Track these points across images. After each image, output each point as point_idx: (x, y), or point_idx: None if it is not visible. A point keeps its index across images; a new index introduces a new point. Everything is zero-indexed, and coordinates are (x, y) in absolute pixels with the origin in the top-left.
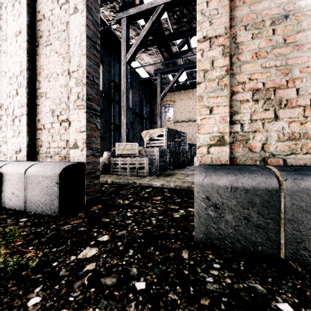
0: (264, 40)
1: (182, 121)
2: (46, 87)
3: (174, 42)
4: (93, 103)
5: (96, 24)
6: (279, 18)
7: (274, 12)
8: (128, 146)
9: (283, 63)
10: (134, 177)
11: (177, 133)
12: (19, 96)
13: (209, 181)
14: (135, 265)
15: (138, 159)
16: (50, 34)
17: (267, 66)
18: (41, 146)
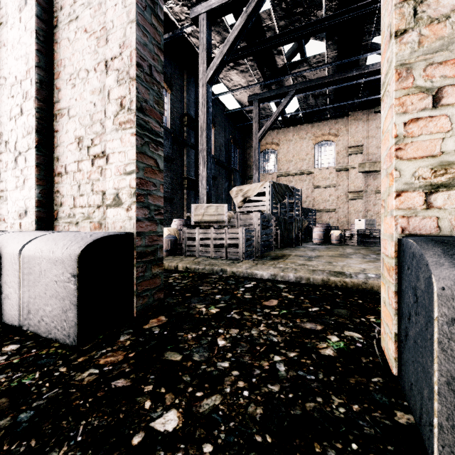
0: None
1: (291, 174)
2: (69, 98)
3: (280, 48)
4: (150, 118)
5: None
6: None
7: None
8: (211, 208)
9: None
10: (222, 260)
11: (288, 190)
12: (24, 117)
13: None
14: None
15: (227, 231)
16: (75, 1)
17: None
18: (61, 204)
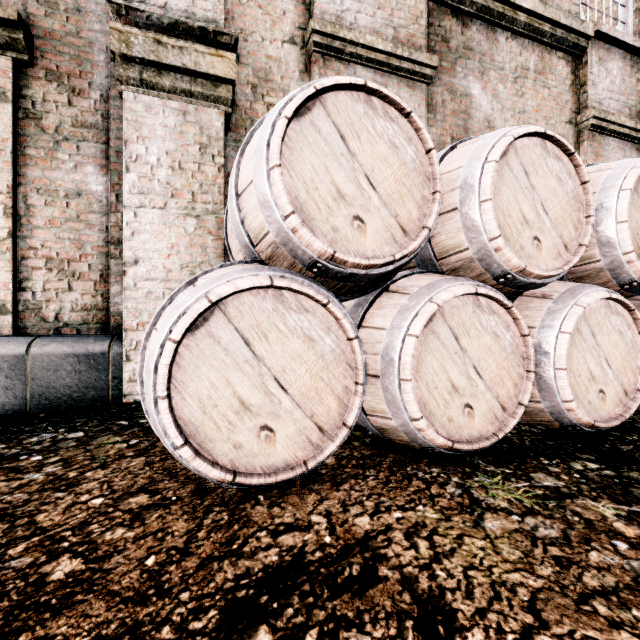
0: (58, 210)
1: None
2: None
3: None
4: None
5: None
6: (73, 193)
7: (68, 186)
8: None
9: (77, 238)
10: None
11: None
12: None
13: None
14: None
15: None
16: None
17: (61, 237)
18: None
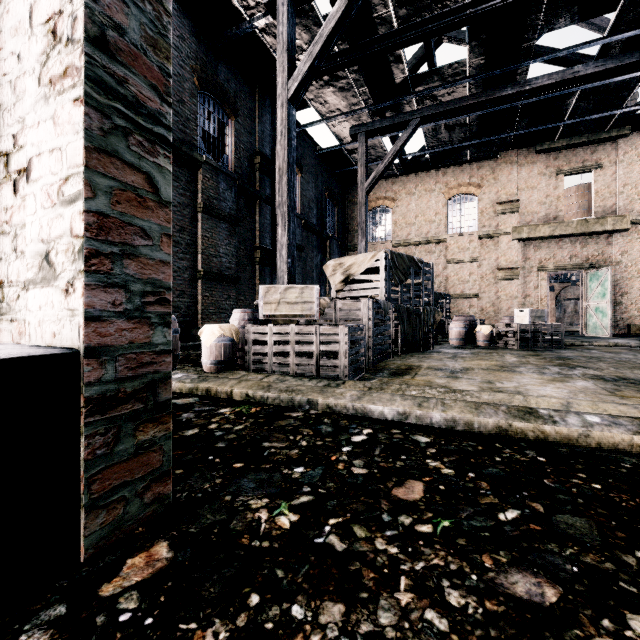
0: None
1: (412, 243)
2: None
3: (399, 52)
4: (132, 74)
5: None
6: None
7: None
8: (292, 292)
9: None
10: (310, 381)
11: (413, 264)
12: None
13: None
14: None
15: (319, 330)
16: None
17: None
18: None
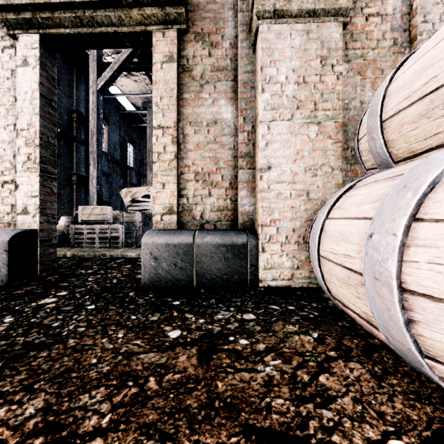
0: (202, 136)
1: None
2: None
3: None
4: (48, 165)
5: (52, 79)
6: (211, 122)
7: (208, 117)
8: (97, 209)
9: (214, 156)
10: (105, 248)
11: None
12: None
13: (152, 240)
14: (90, 301)
15: (110, 227)
16: None
17: (204, 156)
18: None
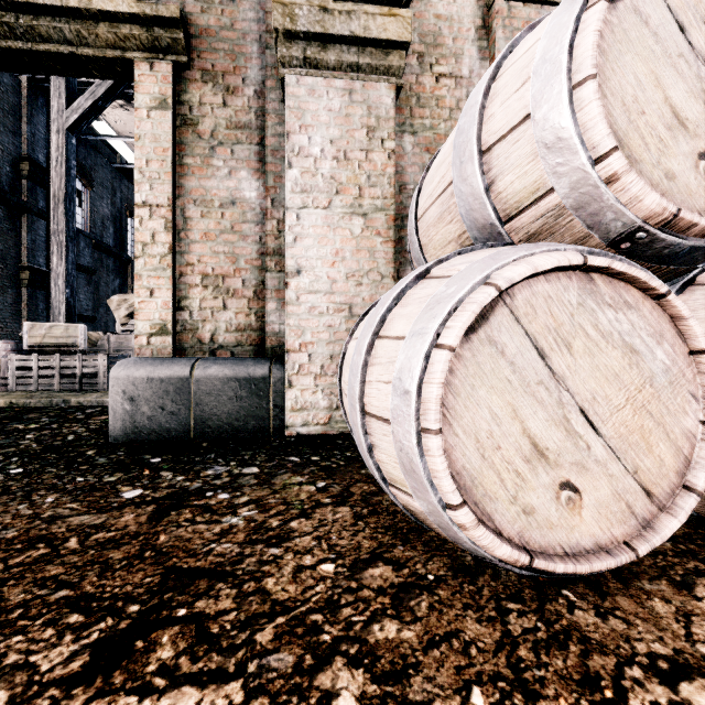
0: (213, 222)
1: None
2: None
3: None
4: None
5: None
6: (227, 203)
7: (223, 195)
8: (58, 329)
9: (231, 251)
10: (71, 392)
11: None
12: None
13: (126, 373)
14: (17, 464)
15: (83, 357)
16: None
17: (216, 251)
18: None
